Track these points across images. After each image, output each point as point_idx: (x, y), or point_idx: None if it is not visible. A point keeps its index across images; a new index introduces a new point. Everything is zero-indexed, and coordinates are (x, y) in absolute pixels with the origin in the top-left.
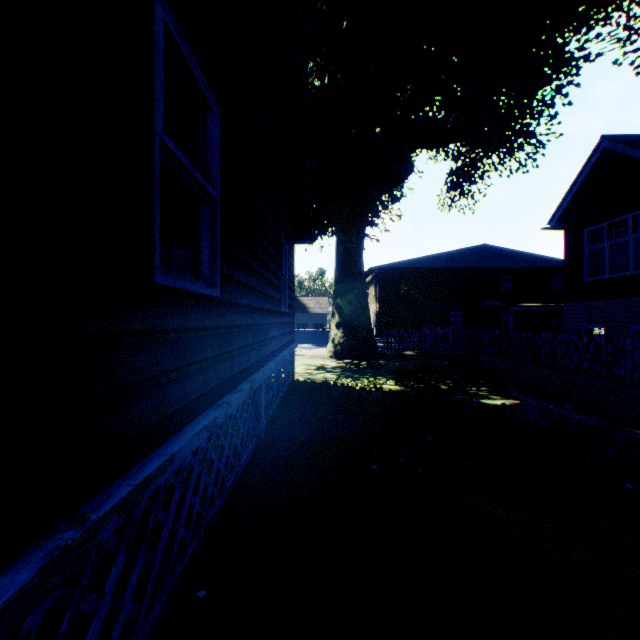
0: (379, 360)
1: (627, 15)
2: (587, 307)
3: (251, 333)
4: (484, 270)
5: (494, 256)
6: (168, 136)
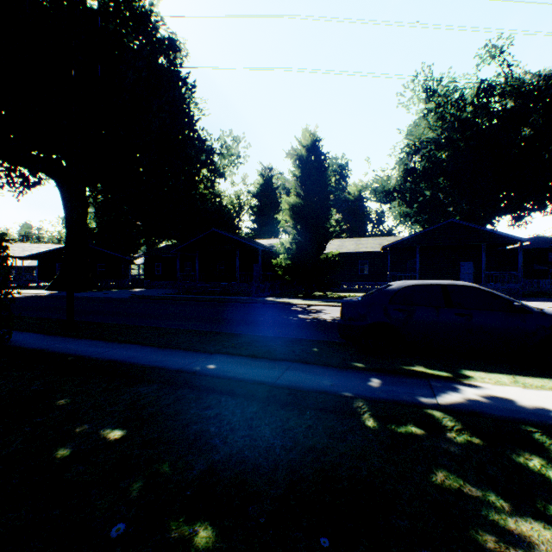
0: None
1: None
2: None
3: None
4: (536, 249)
5: (543, 242)
6: None
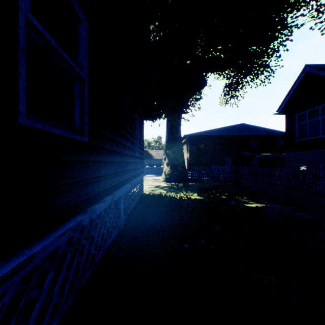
0: (189, 182)
1: (316, 4)
2: (297, 155)
3: (114, 166)
4: (242, 136)
5: (247, 129)
6: (65, 51)
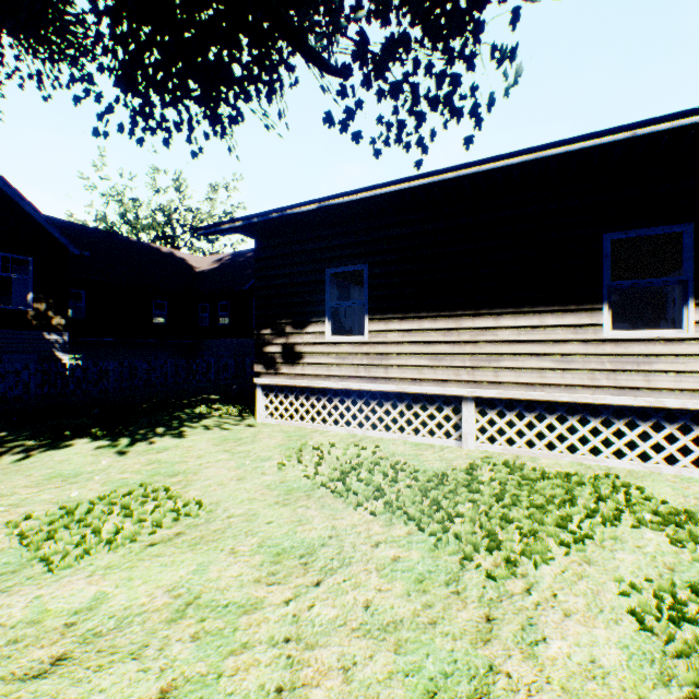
0: None
1: None
2: None
3: None
4: None
5: None
6: None
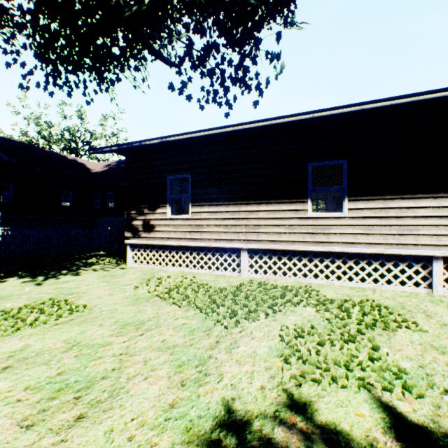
0: None
1: None
2: None
3: None
4: None
5: None
6: None
